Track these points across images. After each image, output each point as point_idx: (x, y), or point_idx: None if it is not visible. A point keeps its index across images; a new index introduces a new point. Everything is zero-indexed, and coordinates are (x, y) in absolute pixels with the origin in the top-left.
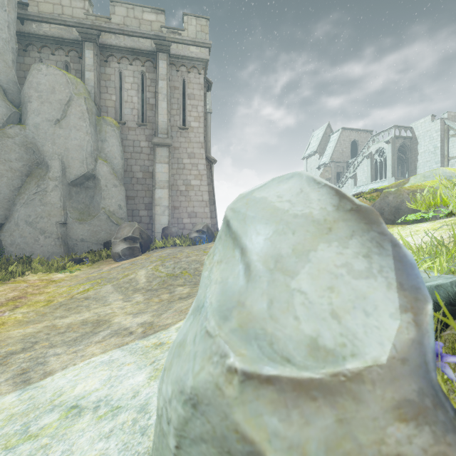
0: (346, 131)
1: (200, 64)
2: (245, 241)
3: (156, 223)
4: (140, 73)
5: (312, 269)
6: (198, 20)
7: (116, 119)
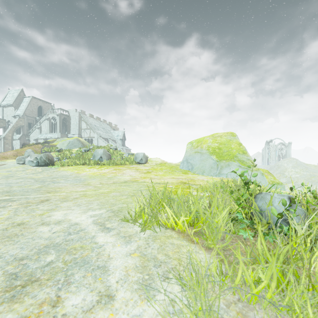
0: (35, 99)
1: None
2: (28, 152)
3: None
4: None
5: (31, 152)
6: None
7: None
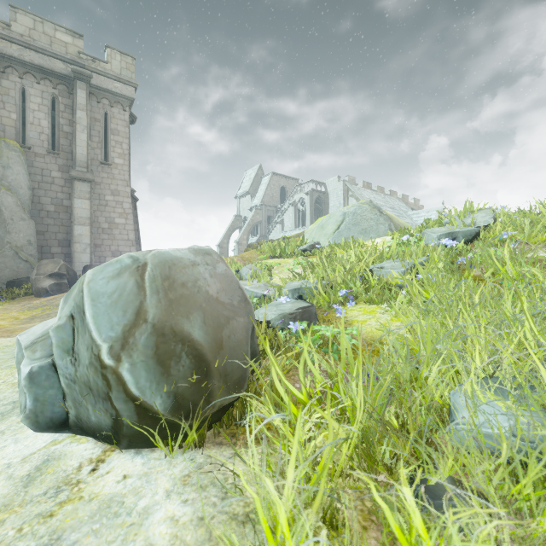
0: (276, 176)
1: (125, 101)
2: None
3: (76, 261)
4: (51, 95)
5: None
6: (123, 56)
7: (17, 141)
